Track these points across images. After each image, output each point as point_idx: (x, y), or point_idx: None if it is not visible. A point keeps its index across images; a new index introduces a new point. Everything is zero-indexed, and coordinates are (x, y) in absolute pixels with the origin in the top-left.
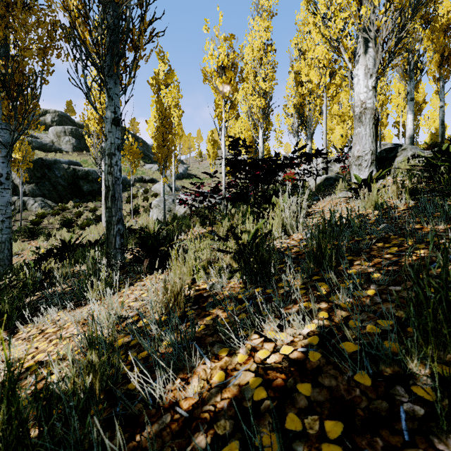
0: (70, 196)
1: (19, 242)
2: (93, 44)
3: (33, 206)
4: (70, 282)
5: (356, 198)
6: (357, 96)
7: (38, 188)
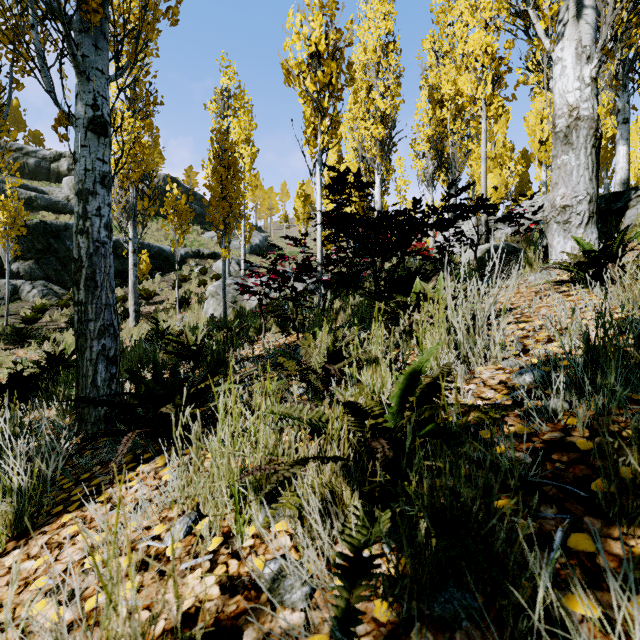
0: None
1: None
2: None
3: (30, 294)
4: None
5: (583, 283)
6: (561, 98)
7: (39, 267)
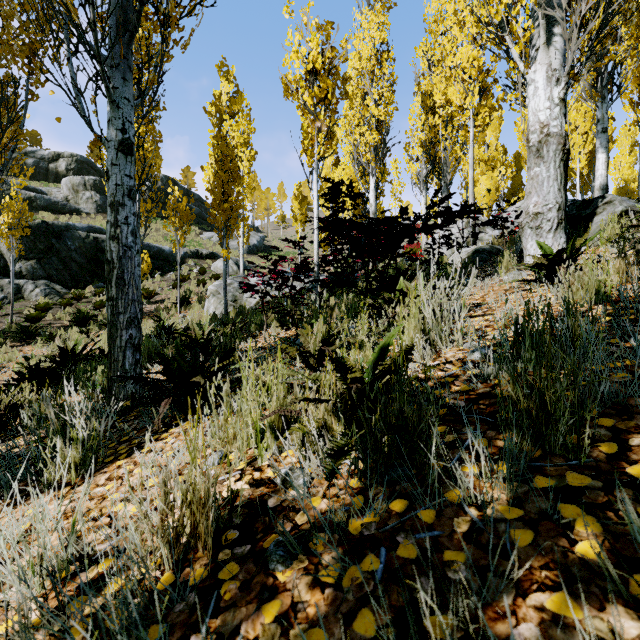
0: (90, 278)
1: (5, 347)
2: (80, 4)
3: (32, 294)
4: (41, 432)
5: (543, 282)
6: (534, 116)
7: (41, 266)
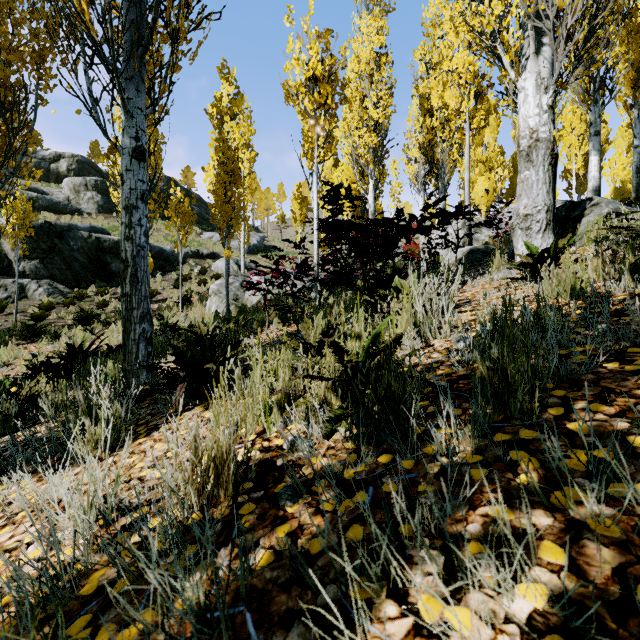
0: (92, 277)
1: (11, 345)
2: (98, 22)
3: (36, 293)
4: (61, 419)
5: (529, 279)
6: (524, 122)
7: (44, 266)
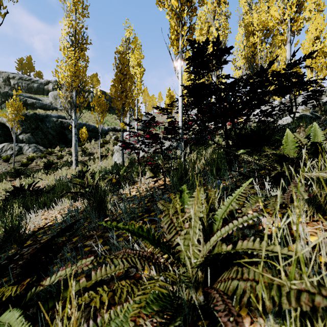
0: (58, 142)
1: (5, 181)
2: None
3: (27, 151)
4: None
5: None
6: None
7: (33, 137)
